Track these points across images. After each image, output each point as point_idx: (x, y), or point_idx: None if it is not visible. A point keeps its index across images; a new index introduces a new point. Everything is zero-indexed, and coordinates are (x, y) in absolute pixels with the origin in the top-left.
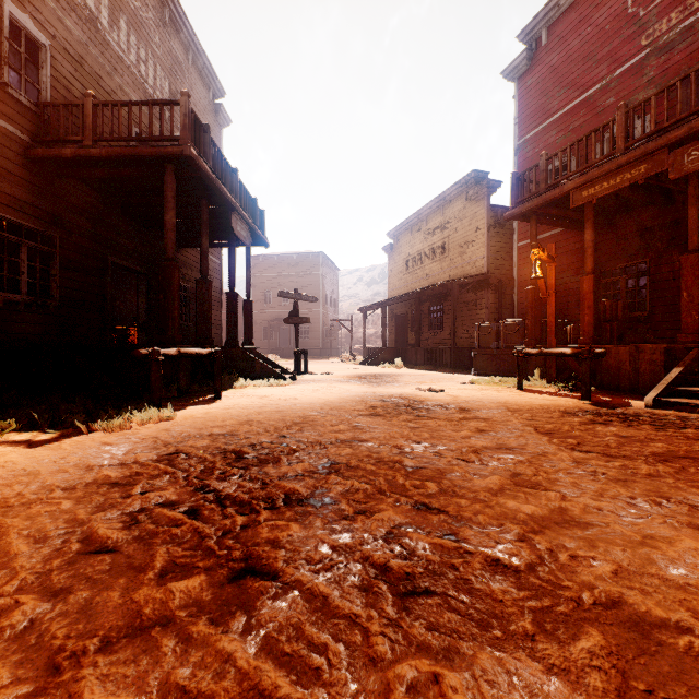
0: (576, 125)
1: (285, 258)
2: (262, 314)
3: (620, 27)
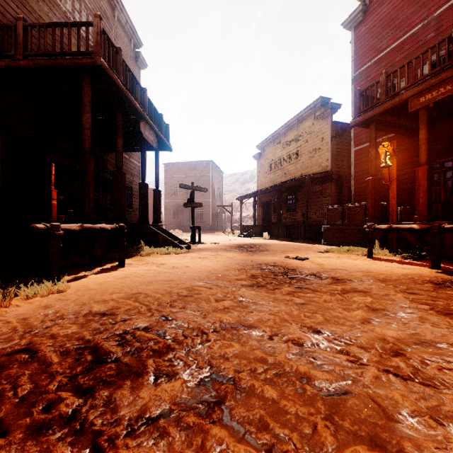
0: (401, 56)
1: (187, 164)
2: (172, 202)
3: None
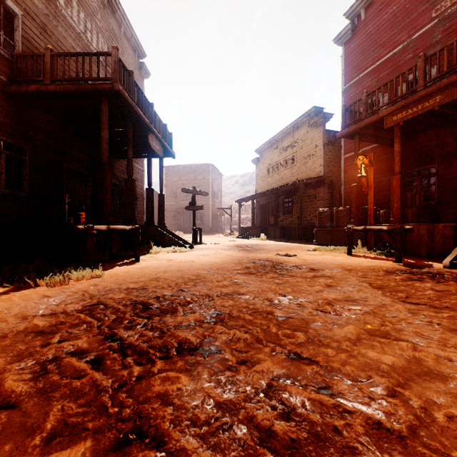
0: (385, 73)
1: (187, 167)
2: (172, 204)
3: (417, 5)
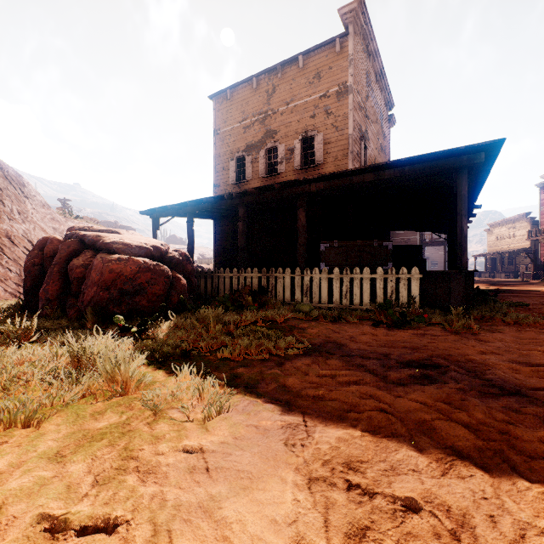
0: None
1: None
2: None
3: None
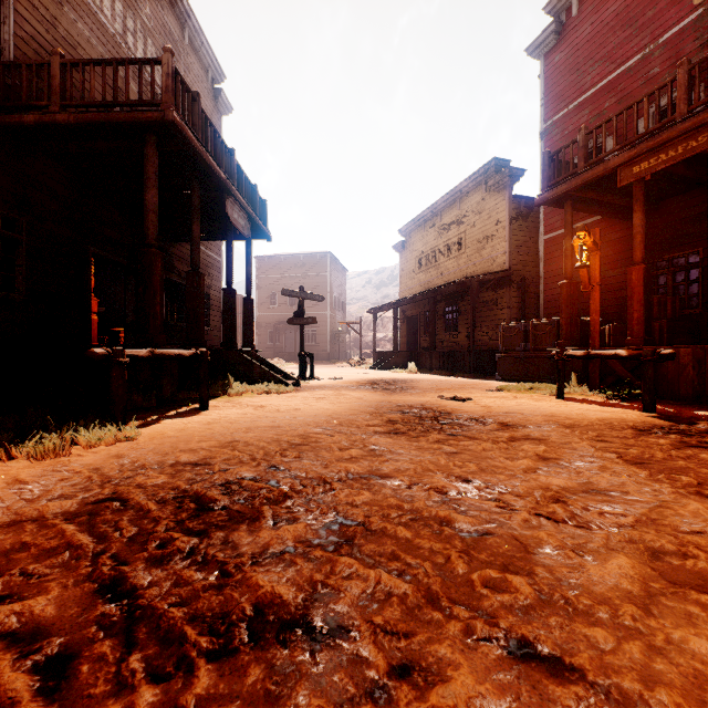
0: (612, 101)
1: (291, 258)
2: (268, 316)
3: None
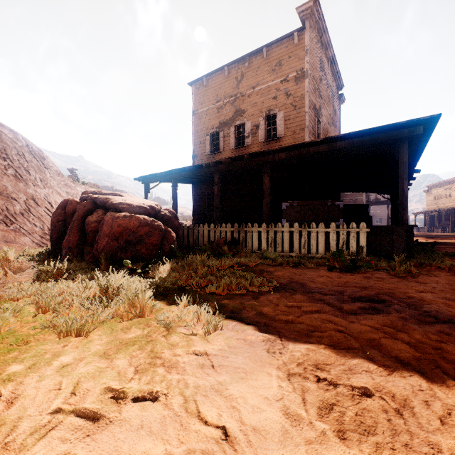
0: None
1: None
2: None
3: None
